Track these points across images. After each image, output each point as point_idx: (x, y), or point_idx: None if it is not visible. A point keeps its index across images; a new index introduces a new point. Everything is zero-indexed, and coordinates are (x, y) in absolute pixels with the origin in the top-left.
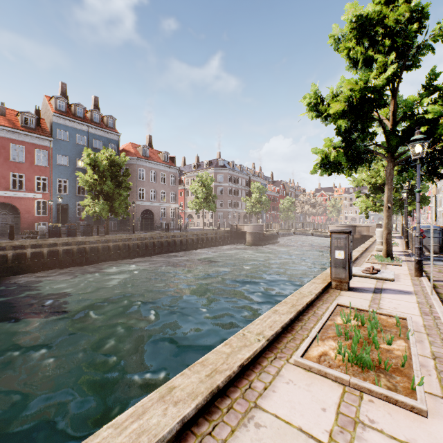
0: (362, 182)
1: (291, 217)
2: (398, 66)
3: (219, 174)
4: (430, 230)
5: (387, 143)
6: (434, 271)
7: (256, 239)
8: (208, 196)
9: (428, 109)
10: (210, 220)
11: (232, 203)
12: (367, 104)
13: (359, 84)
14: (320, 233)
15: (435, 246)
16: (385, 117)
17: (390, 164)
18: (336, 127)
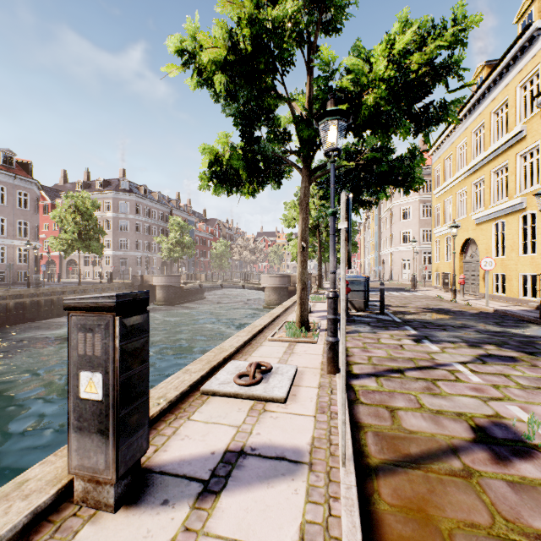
0: (293, 221)
1: (225, 265)
2: (311, 10)
3: (122, 201)
4: (356, 281)
5: (299, 141)
6: (357, 348)
7: (170, 296)
8: (89, 230)
9: (347, 63)
10: (106, 268)
11: (143, 244)
12: (264, 57)
13: (244, 1)
14: (252, 285)
15: (361, 302)
16: (301, 110)
17: (306, 179)
18: (234, 111)
